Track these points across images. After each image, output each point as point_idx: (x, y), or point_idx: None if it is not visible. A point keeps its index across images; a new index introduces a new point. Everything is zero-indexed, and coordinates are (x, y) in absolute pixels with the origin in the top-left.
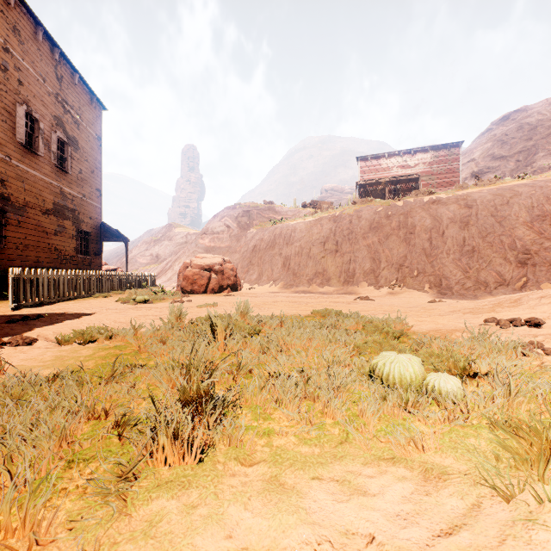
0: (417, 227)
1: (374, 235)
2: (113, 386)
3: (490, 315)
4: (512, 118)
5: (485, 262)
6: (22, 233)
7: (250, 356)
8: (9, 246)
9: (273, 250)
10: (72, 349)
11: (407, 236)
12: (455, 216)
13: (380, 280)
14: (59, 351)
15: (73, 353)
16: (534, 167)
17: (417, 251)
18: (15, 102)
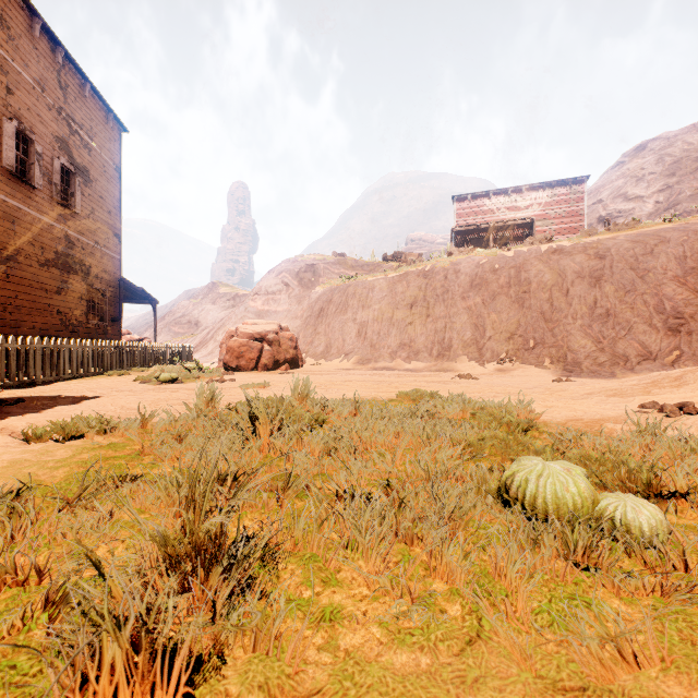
0: (534, 284)
1: (476, 294)
2: (75, 515)
3: (645, 398)
4: (650, 148)
5: (624, 329)
6: (12, 291)
7: (307, 462)
8: None
9: (345, 314)
10: (44, 448)
11: (520, 295)
12: (582, 269)
13: (484, 353)
14: (22, 452)
15: (42, 455)
16: (678, 210)
17: (534, 315)
18: (2, 117)
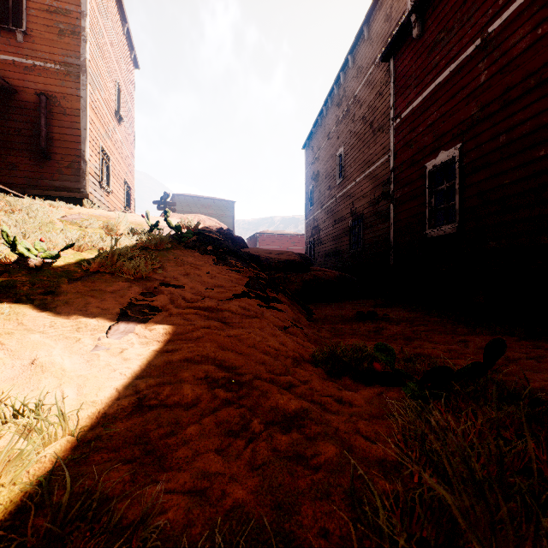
0: None
1: None
2: None
3: None
4: None
5: None
6: None
7: None
8: None
9: None
10: None
11: None
12: None
13: None
14: None
15: None
16: None
17: None
18: None
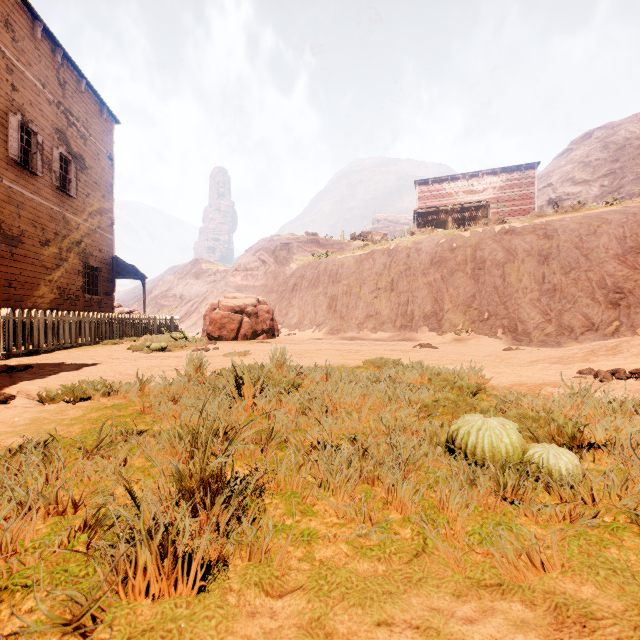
0: (488, 262)
1: (436, 271)
2: (95, 462)
3: (583, 365)
4: (595, 136)
5: (570, 302)
6: (17, 268)
7: (285, 419)
8: (1, 283)
9: (316, 289)
10: (58, 408)
11: (476, 272)
12: (532, 248)
13: (443, 324)
14: (40, 412)
15: (57, 414)
16: (621, 193)
17: (488, 290)
18: (8, 111)
